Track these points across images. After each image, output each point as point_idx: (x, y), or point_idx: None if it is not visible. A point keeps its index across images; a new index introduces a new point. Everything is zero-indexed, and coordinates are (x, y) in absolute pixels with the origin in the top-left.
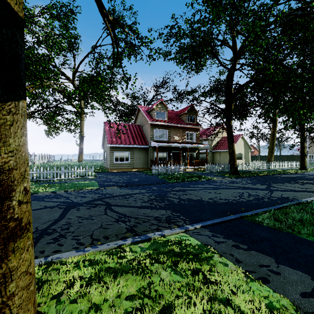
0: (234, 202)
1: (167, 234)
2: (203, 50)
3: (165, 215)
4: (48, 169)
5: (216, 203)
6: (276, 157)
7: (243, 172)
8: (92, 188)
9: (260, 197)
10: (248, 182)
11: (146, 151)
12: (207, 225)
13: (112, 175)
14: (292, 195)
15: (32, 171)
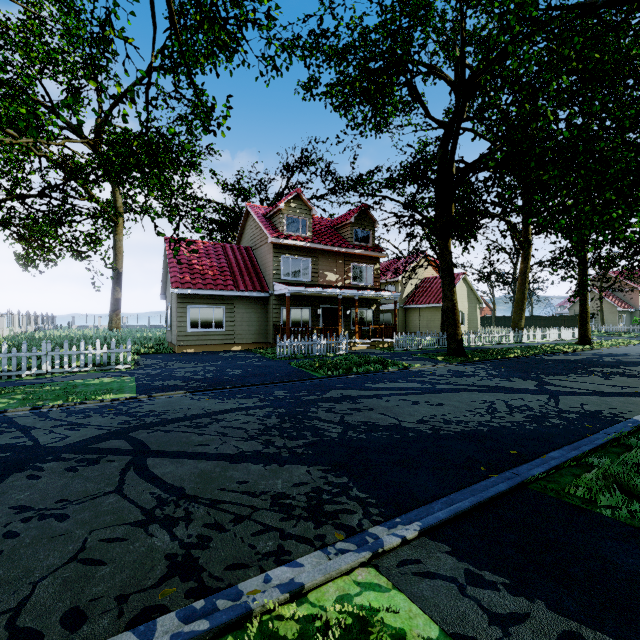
0: (485, 432)
1: (310, 582)
2: (391, 80)
3: (304, 485)
4: (4, 348)
5: (440, 435)
6: (526, 320)
7: (472, 351)
8: (116, 398)
9: (538, 415)
10: (491, 374)
11: (264, 306)
12: (438, 523)
13: (180, 362)
14: (605, 404)
15: None
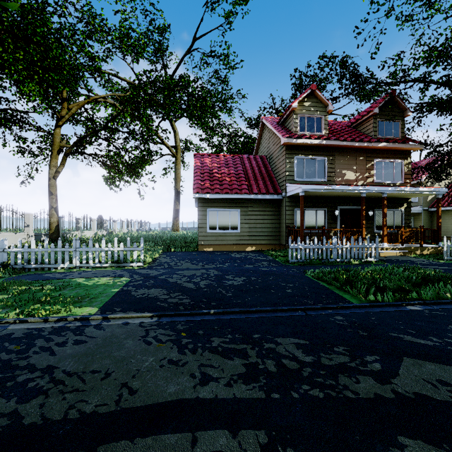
0: None
1: None
2: None
3: None
4: (45, 244)
5: None
6: None
7: None
8: (64, 316)
9: None
10: None
11: (277, 208)
12: None
13: (190, 262)
14: None
15: (13, 248)
